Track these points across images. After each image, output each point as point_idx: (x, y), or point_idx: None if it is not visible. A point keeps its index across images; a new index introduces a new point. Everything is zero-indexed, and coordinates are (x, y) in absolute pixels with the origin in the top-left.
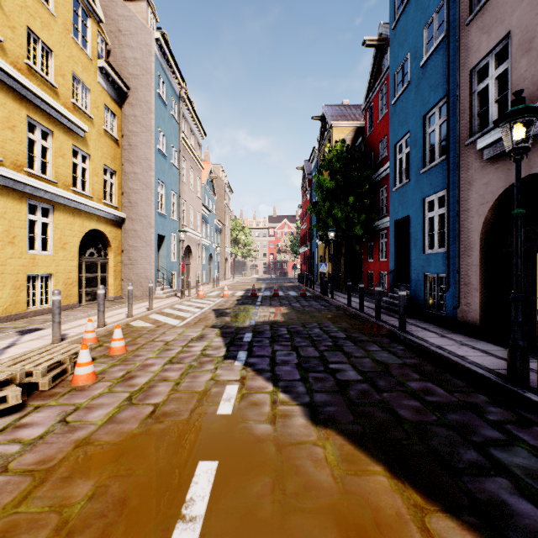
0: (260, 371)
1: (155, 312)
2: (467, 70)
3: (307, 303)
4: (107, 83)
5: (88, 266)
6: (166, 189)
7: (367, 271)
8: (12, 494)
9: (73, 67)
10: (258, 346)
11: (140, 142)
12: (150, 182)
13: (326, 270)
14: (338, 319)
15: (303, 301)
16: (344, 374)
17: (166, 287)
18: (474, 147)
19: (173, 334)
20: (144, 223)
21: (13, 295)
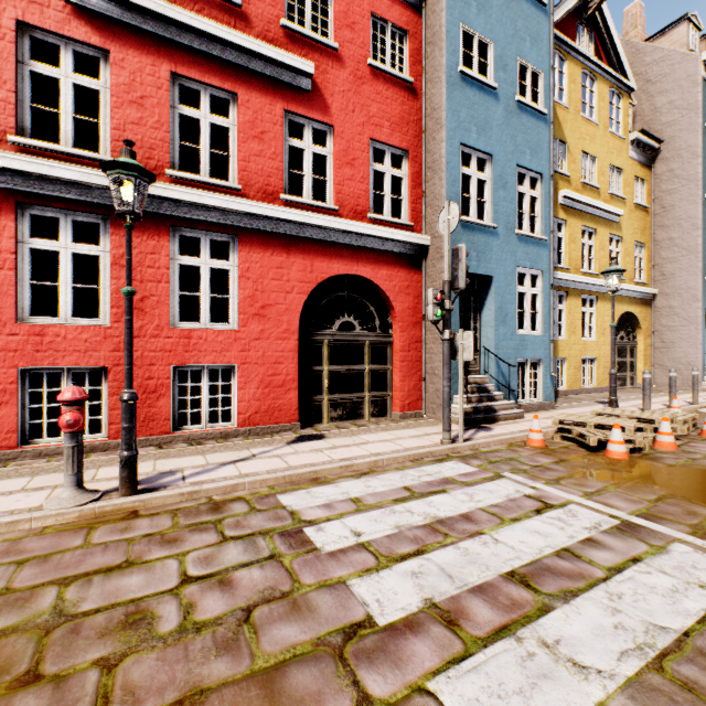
0: None
1: None
2: None
3: None
4: (636, 152)
5: (618, 350)
6: None
7: None
8: None
9: (609, 159)
10: None
11: (678, 199)
12: (694, 245)
13: None
14: None
15: None
16: None
17: None
18: None
19: None
20: (683, 297)
21: (574, 374)
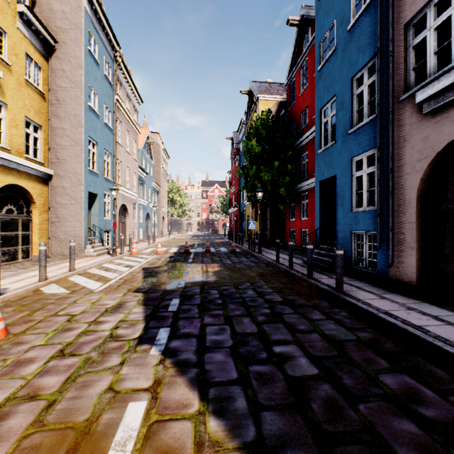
0: (182, 367)
1: (77, 273)
2: (402, 24)
3: (237, 260)
4: (29, 31)
5: (5, 224)
6: (98, 147)
7: (290, 228)
8: None
9: None
10: (185, 319)
11: (69, 97)
12: (80, 139)
13: (254, 228)
14: (270, 278)
15: (233, 257)
16: (294, 365)
17: (97, 245)
18: (410, 102)
19: (85, 304)
20: (73, 180)
21: None
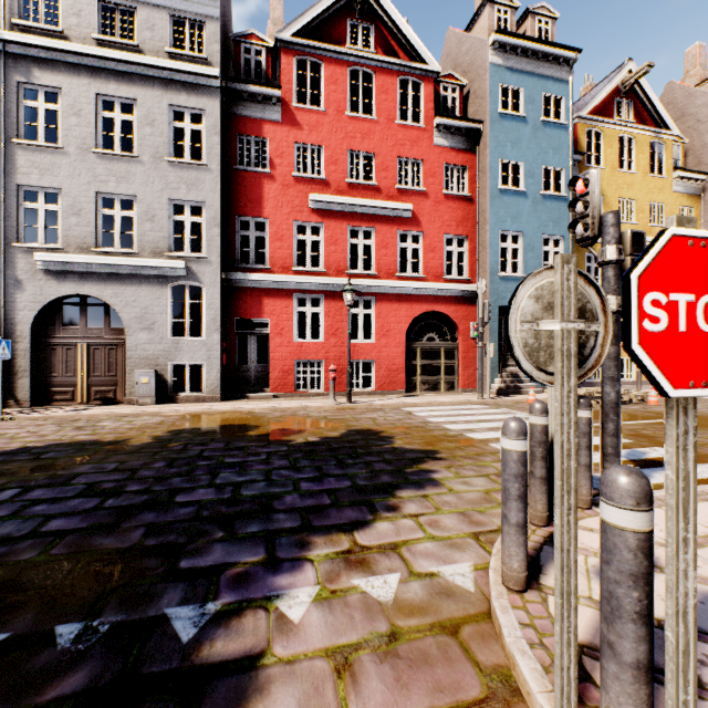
0: None
1: None
2: None
3: None
4: (682, 186)
5: None
6: None
7: None
8: (629, 411)
9: (649, 198)
10: None
11: None
12: None
13: None
14: None
15: None
16: None
17: None
18: None
19: None
20: None
21: None
